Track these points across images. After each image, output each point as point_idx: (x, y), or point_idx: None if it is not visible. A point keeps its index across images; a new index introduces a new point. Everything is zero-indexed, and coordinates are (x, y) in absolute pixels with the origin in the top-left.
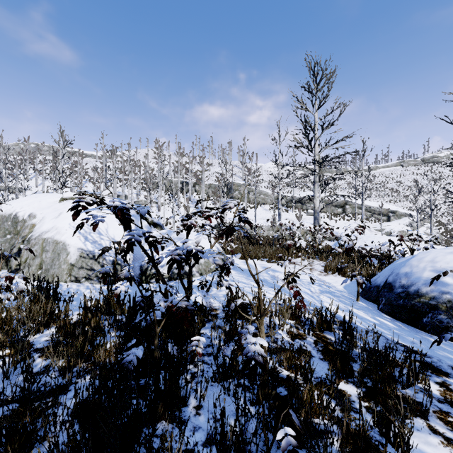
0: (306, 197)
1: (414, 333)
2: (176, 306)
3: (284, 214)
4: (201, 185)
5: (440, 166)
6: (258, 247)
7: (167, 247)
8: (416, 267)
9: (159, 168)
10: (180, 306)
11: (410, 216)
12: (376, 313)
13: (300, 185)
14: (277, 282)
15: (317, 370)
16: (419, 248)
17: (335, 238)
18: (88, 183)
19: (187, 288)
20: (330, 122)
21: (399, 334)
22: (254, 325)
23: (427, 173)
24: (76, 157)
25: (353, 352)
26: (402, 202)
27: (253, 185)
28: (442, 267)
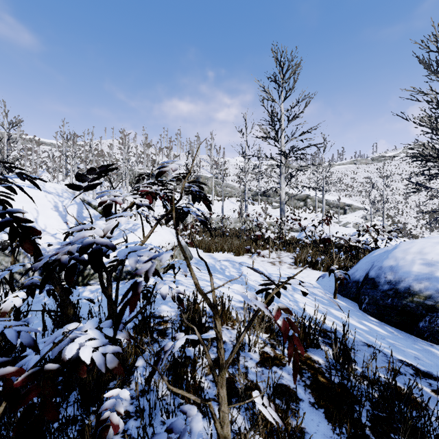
0: (272, 188)
1: (412, 343)
2: (28, 372)
3: (250, 207)
4: (168, 176)
5: (387, 165)
6: (225, 239)
7: (115, 240)
8: (402, 259)
9: (124, 158)
10: (39, 368)
11: (365, 209)
12: (360, 314)
13: (265, 179)
14: (246, 284)
15: (311, 432)
16: (383, 238)
17: (303, 229)
18: (46, 173)
19: (116, 300)
20: (296, 114)
21: (396, 345)
22: (215, 344)
23: (377, 171)
24: (31, 144)
25: (352, 384)
26: (356, 197)
27: (220, 179)
28: (434, 259)
